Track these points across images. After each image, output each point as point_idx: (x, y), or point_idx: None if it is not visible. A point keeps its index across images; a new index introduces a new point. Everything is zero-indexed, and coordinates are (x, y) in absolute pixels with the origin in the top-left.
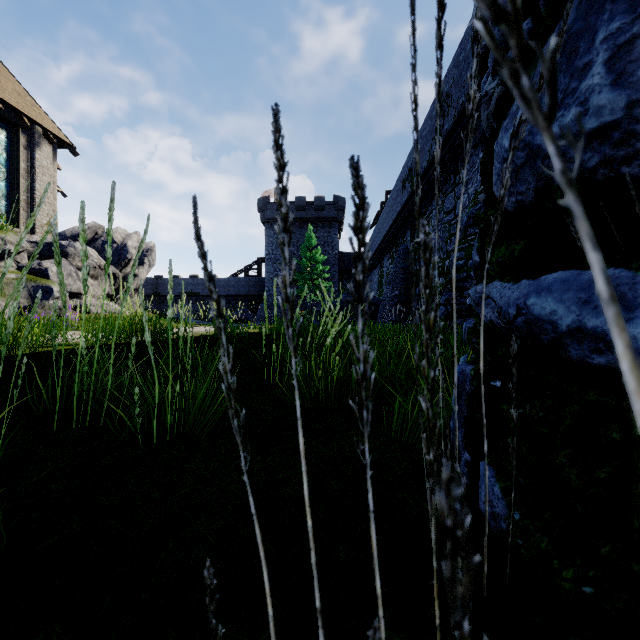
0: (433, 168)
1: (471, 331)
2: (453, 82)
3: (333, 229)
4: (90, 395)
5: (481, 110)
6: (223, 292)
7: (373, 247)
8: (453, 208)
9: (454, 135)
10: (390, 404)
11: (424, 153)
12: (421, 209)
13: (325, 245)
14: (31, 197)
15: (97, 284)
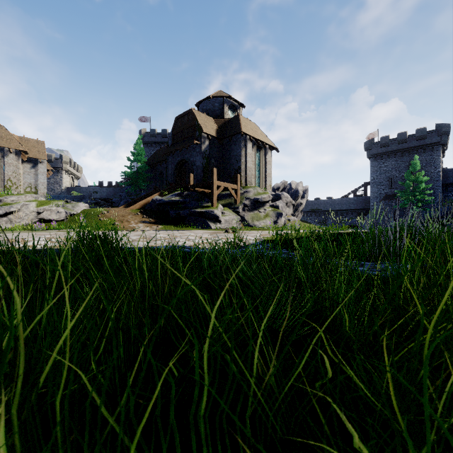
0: None
1: None
2: None
3: (435, 152)
4: None
5: None
6: (337, 208)
7: None
8: None
9: None
10: None
11: None
12: None
13: (427, 166)
14: (265, 175)
15: (288, 209)
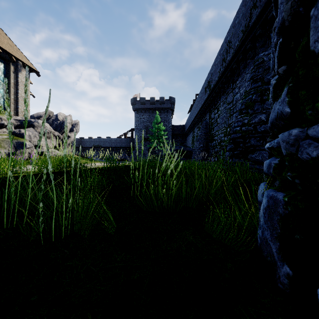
0: (221, 80)
1: (277, 166)
2: (232, 35)
3: (169, 113)
4: (16, 207)
5: (284, 3)
6: (114, 145)
7: (189, 122)
8: (232, 101)
9: (232, 62)
10: (206, 210)
11: (216, 73)
12: (214, 102)
13: (165, 121)
14: (16, 97)
15: (49, 141)
